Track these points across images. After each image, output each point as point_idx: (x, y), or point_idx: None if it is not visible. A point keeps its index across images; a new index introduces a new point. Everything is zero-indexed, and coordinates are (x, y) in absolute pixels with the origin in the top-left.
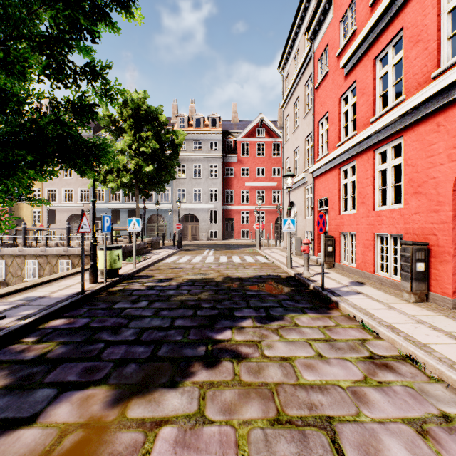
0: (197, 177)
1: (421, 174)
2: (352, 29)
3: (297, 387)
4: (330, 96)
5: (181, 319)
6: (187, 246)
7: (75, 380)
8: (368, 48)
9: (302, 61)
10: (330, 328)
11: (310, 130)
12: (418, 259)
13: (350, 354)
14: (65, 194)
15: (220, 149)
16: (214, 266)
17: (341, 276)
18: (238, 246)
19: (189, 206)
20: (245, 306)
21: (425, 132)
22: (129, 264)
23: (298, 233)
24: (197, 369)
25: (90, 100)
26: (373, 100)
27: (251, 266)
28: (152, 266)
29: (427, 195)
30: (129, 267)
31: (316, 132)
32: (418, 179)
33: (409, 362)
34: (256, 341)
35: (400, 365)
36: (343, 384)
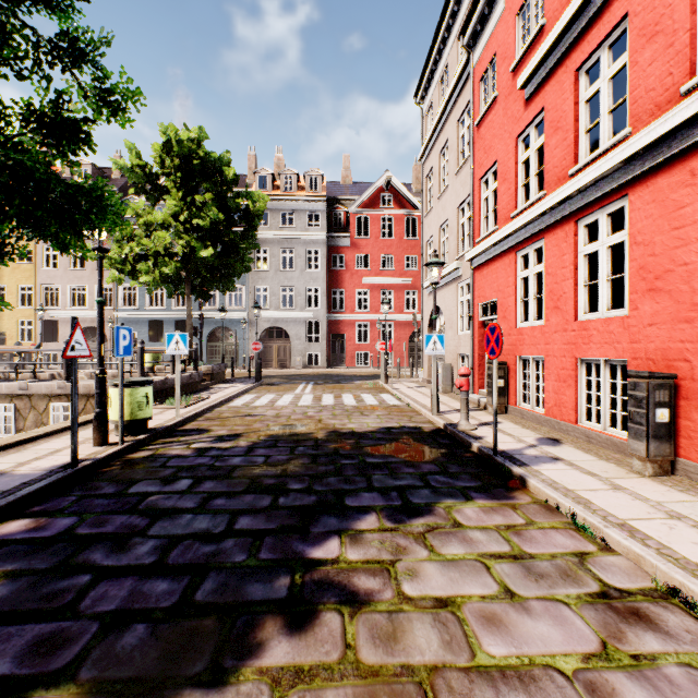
0: (287, 269)
1: (661, 258)
2: (538, 24)
3: (474, 676)
4: (501, 136)
5: (248, 516)
6: (271, 377)
7: (8, 671)
8: (565, 52)
9: (454, 83)
10: (519, 530)
11: (466, 193)
12: (659, 403)
13: (565, 588)
14: (73, 295)
15: (323, 225)
16: (313, 411)
17: (521, 429)
18: (351, 378)
19: (274, 315)
20: (364, 487)
21: (669, 187)
22: (170, 410)
23: (446, 357)
24: (270, 634)
25: (77, 111)
26: (575, 139)
27: (374, 412)
28: (209, 412)
29: (672, 294)
30: (169, 415)
31: (477, 196)
32: (656, 266)
33: (677, 604)
34: (387, 562)
35: (662, 613)
36: (564, 665)
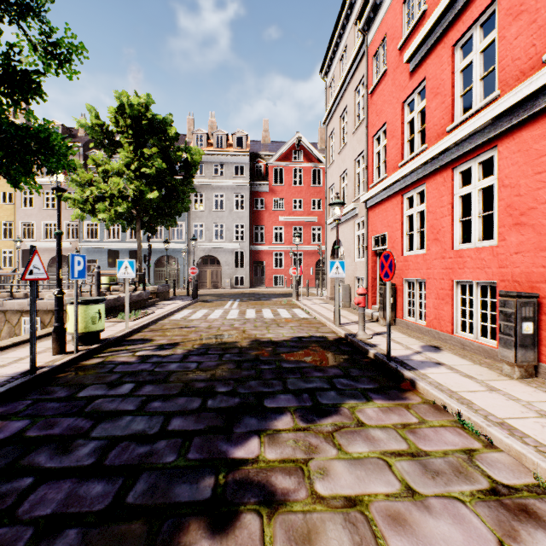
0: (219, 210)
1: (526, 197)
2: (421, 9)
3: None
4: (390, 102)
5: (180, 417)
6: (205, 296)
7: None
8: (443, 32)
9: (351, 60)
10: (413, 429)
11: (361, 148)
12: (525, 317)
13: (459, 485)
14: (47, 230)
15: (247, 175)
16: (238, 323)
17: (408, 338)
18: (270, 296)
19: (208, 246)
20: (280, 389)
21: (532, 139)
22: (121, 323)
23: (345, 279)
24: (194, 538)
25: (28, 64)
26: (451, 102)
27: (288, 324)
28: (153, 324)
29: (535, 227)
30: (120, 327)
31: (370, 150)
32: (521, 204)
33: None
34: (301, 461)
35: None
36: None
